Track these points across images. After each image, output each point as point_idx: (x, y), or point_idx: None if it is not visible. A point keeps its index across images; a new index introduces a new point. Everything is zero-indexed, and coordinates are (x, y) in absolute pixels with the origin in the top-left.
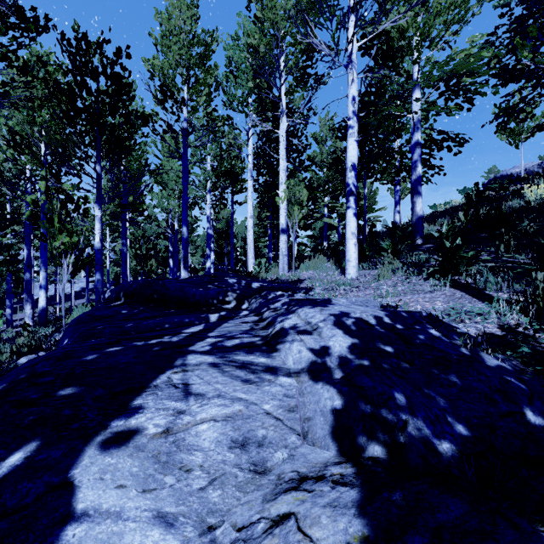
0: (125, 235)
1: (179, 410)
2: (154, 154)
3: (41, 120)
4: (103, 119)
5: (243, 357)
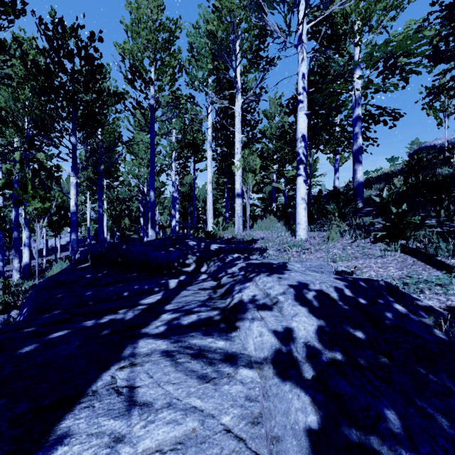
0: (101, 198)
1: (117, 434)
2: (127, 128)
3: (24, 97)
4: (77, 95)
5: (200, 340)
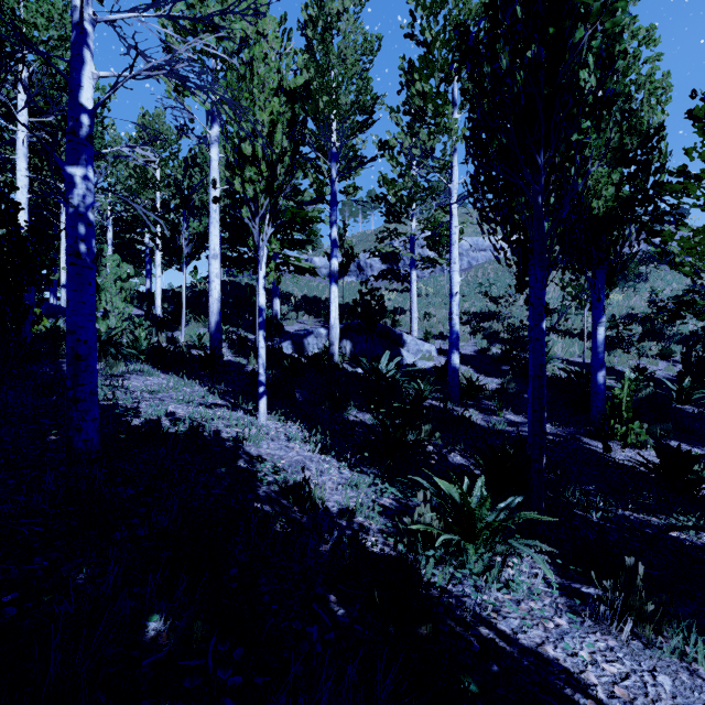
0: None
1: None
2: None
3: None
4: None
5: None
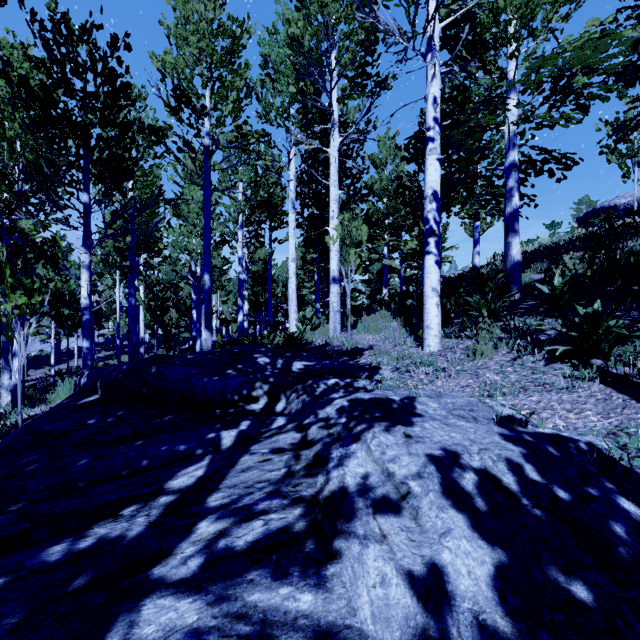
0: (133, 283)
1: None
2: (173, 180)
3: (13, 133)
4: (89, 130)
5: (265, 594)
